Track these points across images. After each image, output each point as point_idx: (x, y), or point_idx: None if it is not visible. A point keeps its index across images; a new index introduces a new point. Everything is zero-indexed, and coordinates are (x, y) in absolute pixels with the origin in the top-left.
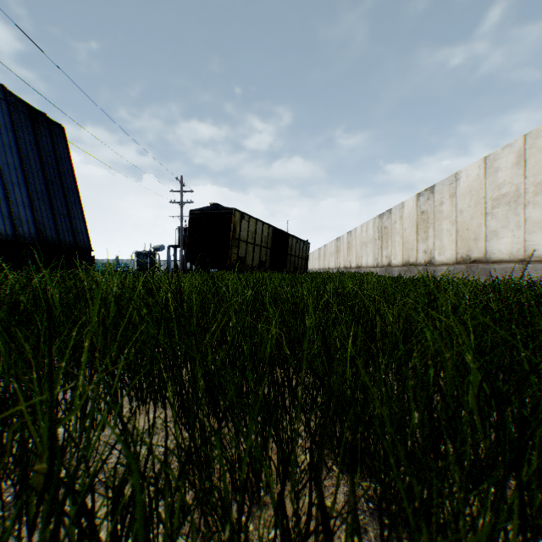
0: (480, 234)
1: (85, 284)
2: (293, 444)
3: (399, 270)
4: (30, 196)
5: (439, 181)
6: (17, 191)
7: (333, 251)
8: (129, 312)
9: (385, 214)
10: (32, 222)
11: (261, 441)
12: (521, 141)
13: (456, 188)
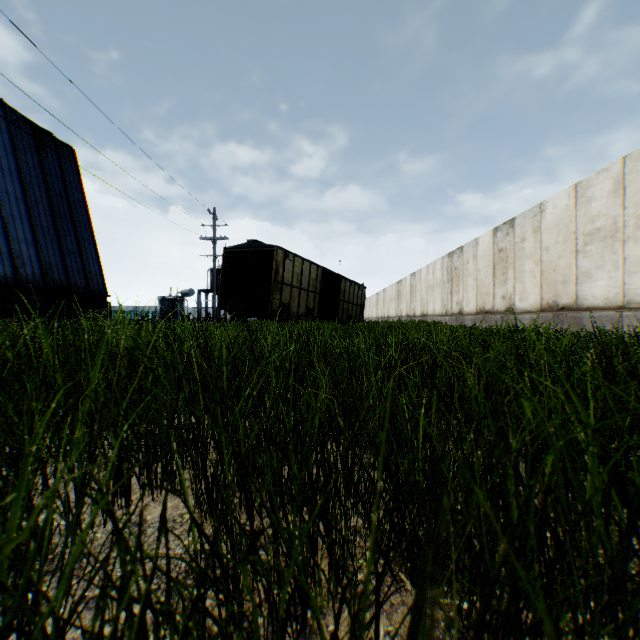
0: (570, 275)
1: (90, 337)
2: (349, 543)
3: (472, 319)
4: (34, 232)
5: (521, 213)
6: (18, 225)
7: (393, 296)
8: (140, 372)
9: (456, 253)
10: (36, 262)
11: (307, 545)
12: (619, 165)
13: (541, 221)
